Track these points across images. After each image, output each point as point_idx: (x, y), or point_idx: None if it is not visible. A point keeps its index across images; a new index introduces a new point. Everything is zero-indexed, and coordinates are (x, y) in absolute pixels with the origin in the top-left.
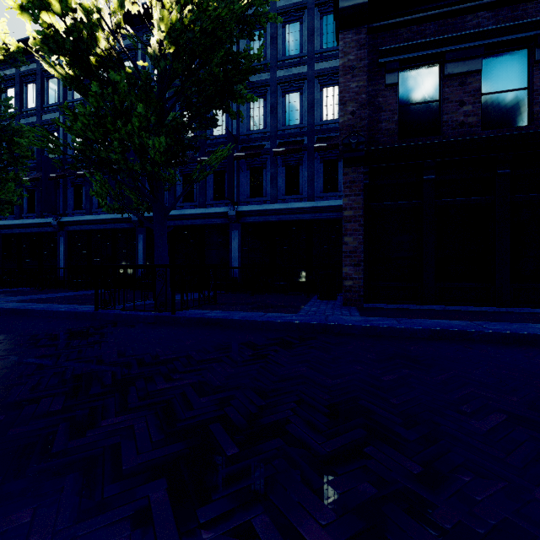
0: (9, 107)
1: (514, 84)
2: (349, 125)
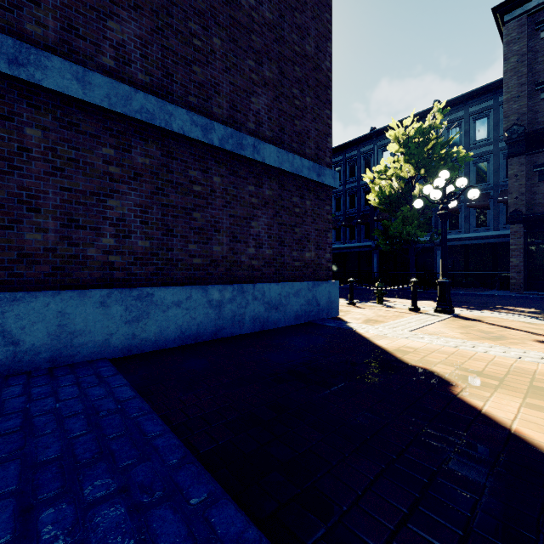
0: None
1: None
2: (514, 204)
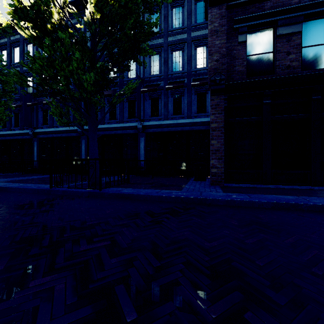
0: (1, 61)
1: (323, 40)
2: (215, 68)
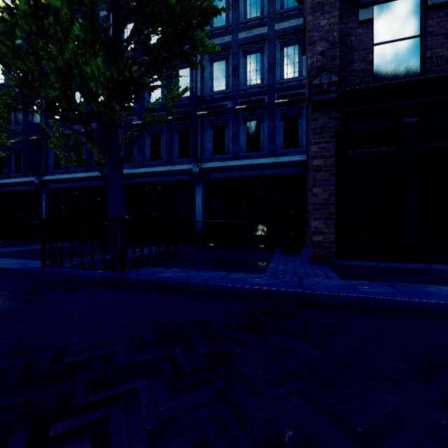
0: None
1: None
2: (319, 66)
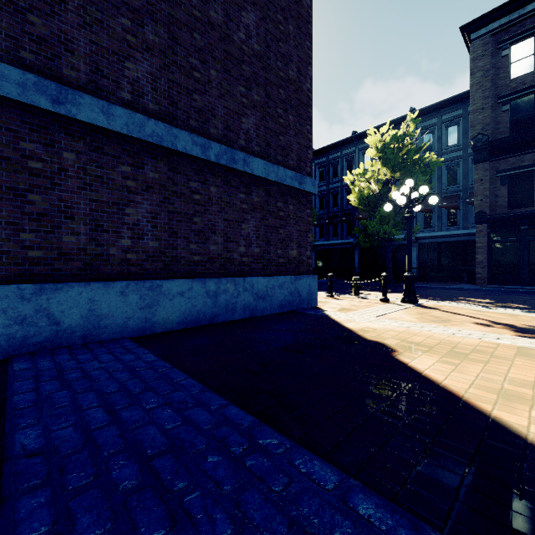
0: None
1: None
2: (479, 205)
